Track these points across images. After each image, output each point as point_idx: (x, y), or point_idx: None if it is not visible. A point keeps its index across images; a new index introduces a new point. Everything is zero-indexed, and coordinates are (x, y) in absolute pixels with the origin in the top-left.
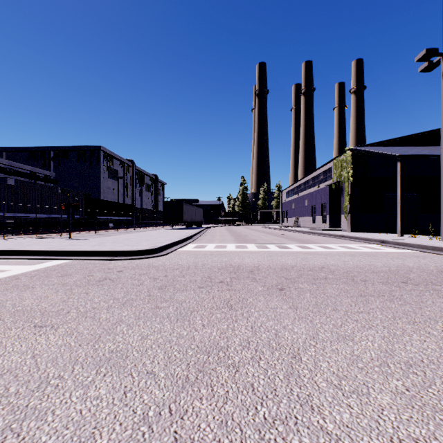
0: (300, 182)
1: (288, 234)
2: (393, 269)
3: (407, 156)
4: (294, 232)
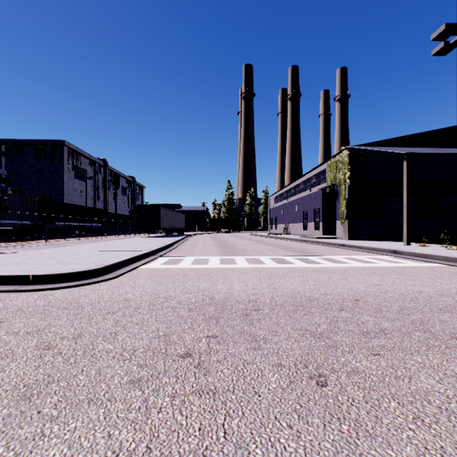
0: (289, 186)
1: (281, 243)
2: None
3: (414, 154)
4: (285, 240)
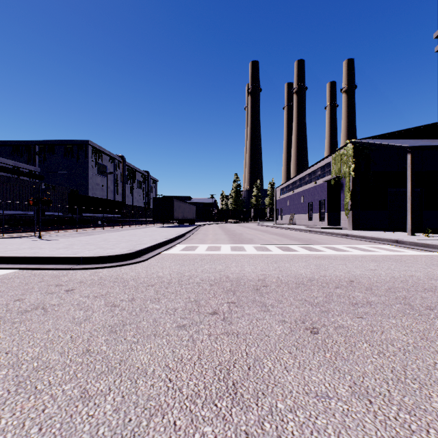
0: (295, 178)
1: (286, 233)
2: None
3: (418, 147)
4: (291, 230)
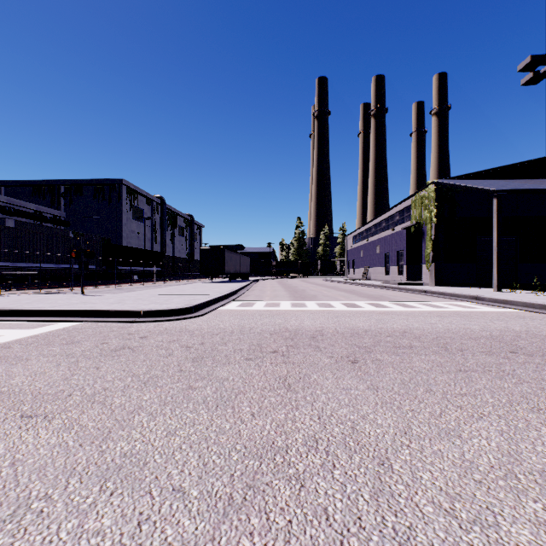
0: (370, 224)
1: (357, 289)
2: (496, 334)
3: (506, 191)
4: (363, 286)
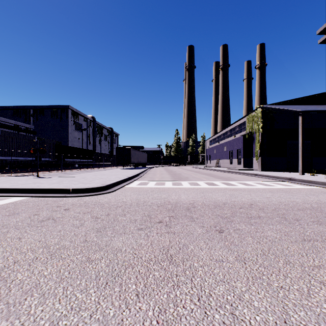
0: (220, 133)
1: (213, 173)
2: (315, 206)
3: (307, 111)
4: (216, 171)
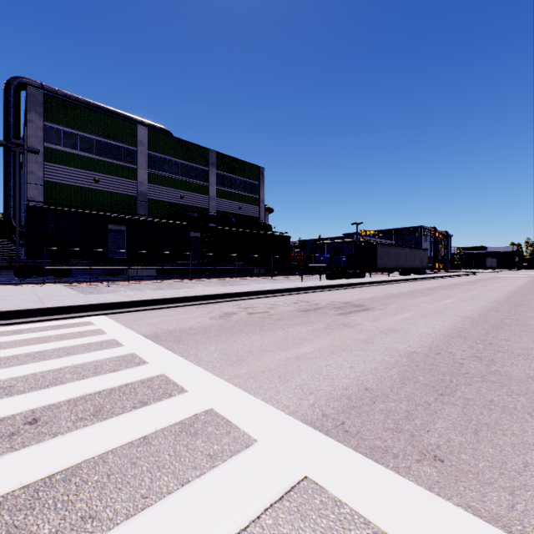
0: None
1: None
2: None
3: None
4: None
